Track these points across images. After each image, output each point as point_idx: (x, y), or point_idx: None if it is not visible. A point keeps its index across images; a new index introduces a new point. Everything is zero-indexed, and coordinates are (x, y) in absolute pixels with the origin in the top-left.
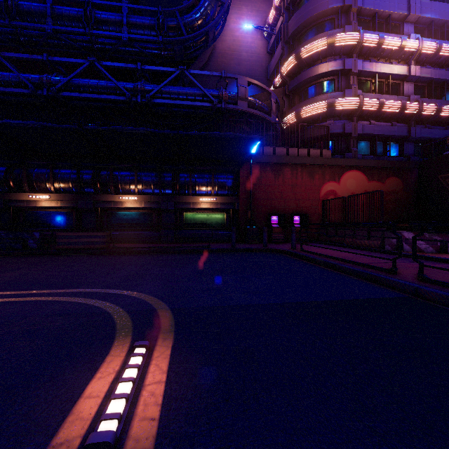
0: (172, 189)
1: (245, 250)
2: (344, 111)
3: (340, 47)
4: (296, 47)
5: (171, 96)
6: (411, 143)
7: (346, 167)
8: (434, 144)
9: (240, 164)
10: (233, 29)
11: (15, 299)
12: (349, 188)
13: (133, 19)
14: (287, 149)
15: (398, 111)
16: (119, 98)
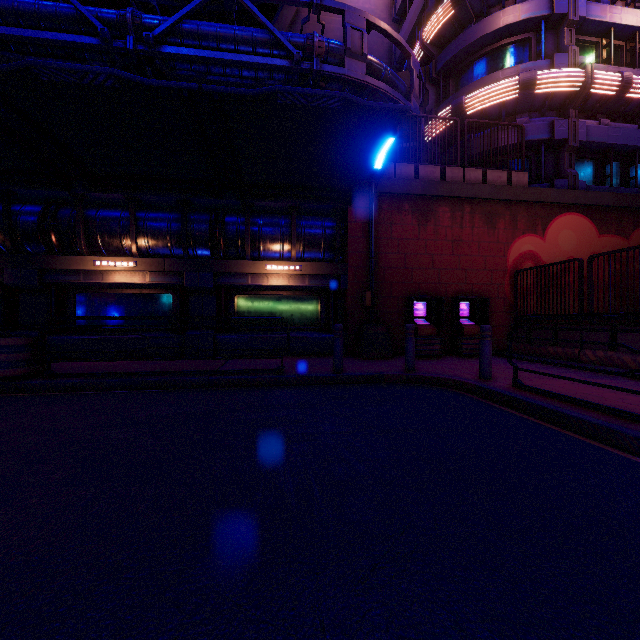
0: (210, 247)
1: (365, 380)
2: (552, 97)
3: None
4: None
5: (202, 42)
6: None
7: (558, 206)
8: None
9: (349, 196)
10: None
11: None
12: (562, 247)
13: None
14: (443, 170)
15: None
16: (85, 41)
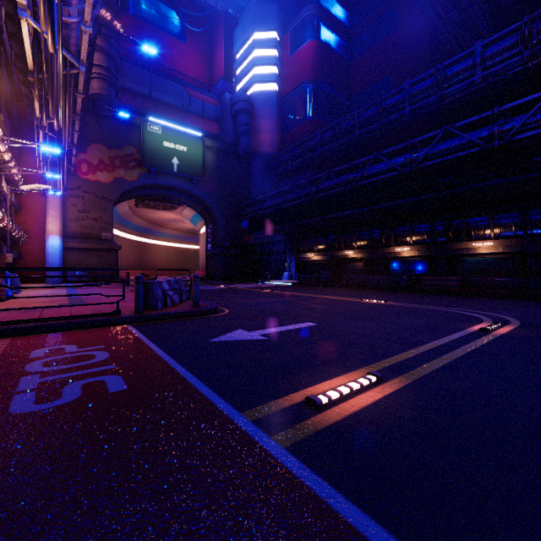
0: None
1: None
2: None
3: None
4: None
5: (540, 124)
6: None
7: None
8: None
9: None
10: None
11: (422, 307)
12: None
13: (488, 54)
14: None
15: None
16: (472, 151)
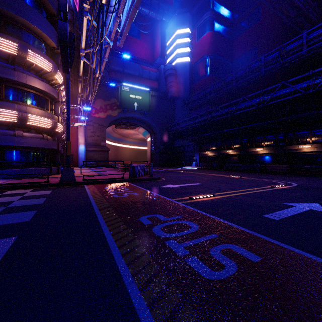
0: None
1: None
2: None
3: None
4: None
5: None
6: None
7: None
8: None
9: None
10: None
11: (257, 179)
12: None
13: (310, 37)
14: None
15: None
16: (297, 95)
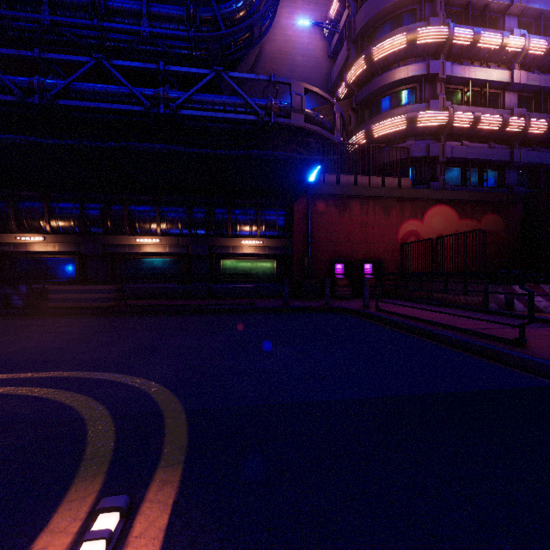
0: (205, 229)
1: (301, 309)
2: (429, 128)
3: (424, 45)
4: (366, 47)
5: (204, 106)
6: (514, 170)
7: (432, 200)
8: (543, 172)
9: (294, 196)
10: (285, 26)
11: None
12: (435, 228)
13: (156, 9)
14: (356, 177)
15: (498, 128)
16: (135, 108)
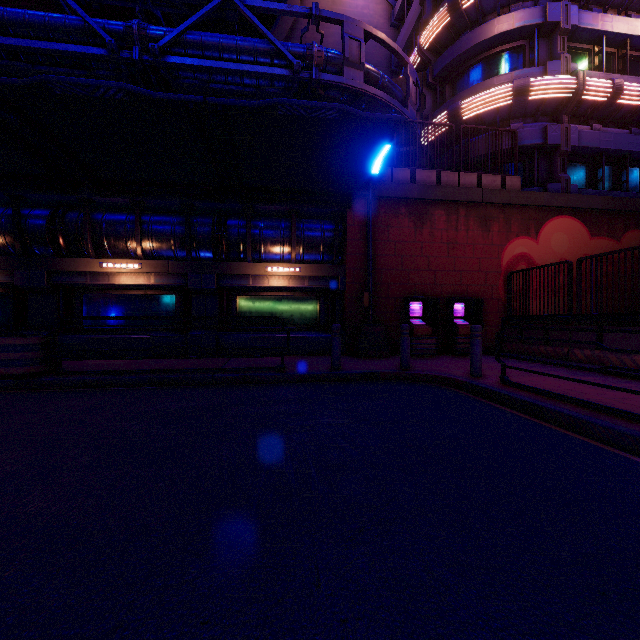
0: (212, 250)
1: (362, 377)
2: (545, 103)
3: None
4: None
5: (206, 52)
6: None
7: (551, 209)
8: None
9: (347, 200)
10: None
11: None
12: (555, 250)
13: None
14: (439, 174)
15: None
16: (93, 51)
